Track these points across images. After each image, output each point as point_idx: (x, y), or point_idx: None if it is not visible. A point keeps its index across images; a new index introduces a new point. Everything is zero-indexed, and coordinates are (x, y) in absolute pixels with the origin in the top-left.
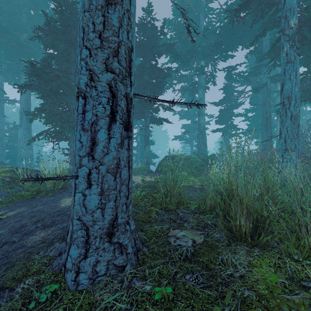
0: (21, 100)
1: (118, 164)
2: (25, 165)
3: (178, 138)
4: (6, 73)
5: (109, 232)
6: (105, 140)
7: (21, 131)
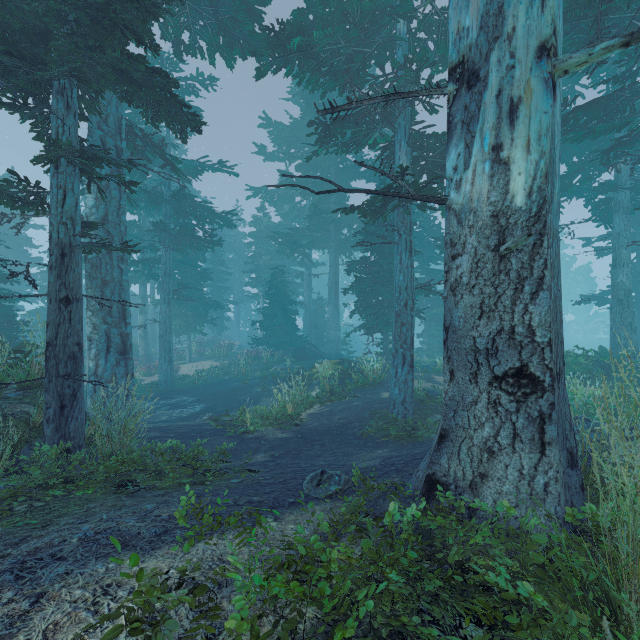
0: (330, 273)
1: (406, 380)
2: (333, 349)
3: (594, 299)
4: (316, 243)
5: (402, 403)
6: (401, 372)
7: (329, 310)
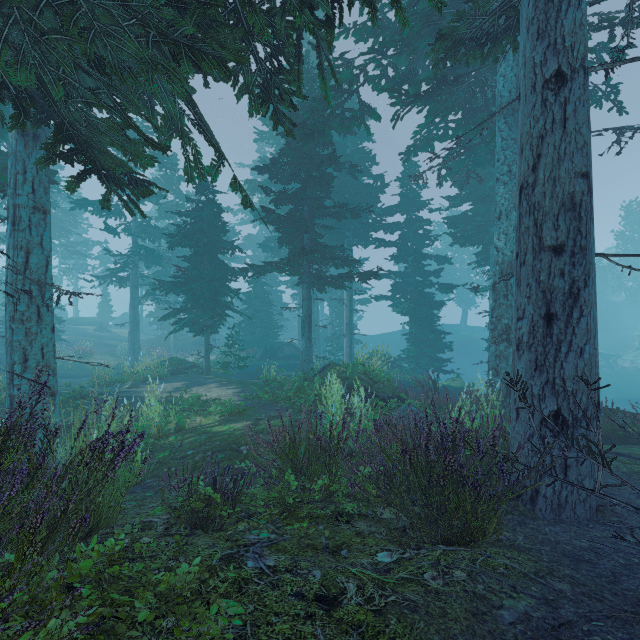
0: None
1: None
2: None
3: None
4: None
5: None
6: None
7: None
